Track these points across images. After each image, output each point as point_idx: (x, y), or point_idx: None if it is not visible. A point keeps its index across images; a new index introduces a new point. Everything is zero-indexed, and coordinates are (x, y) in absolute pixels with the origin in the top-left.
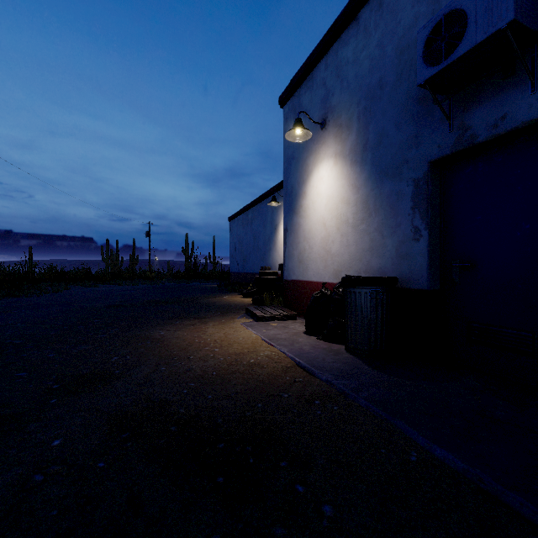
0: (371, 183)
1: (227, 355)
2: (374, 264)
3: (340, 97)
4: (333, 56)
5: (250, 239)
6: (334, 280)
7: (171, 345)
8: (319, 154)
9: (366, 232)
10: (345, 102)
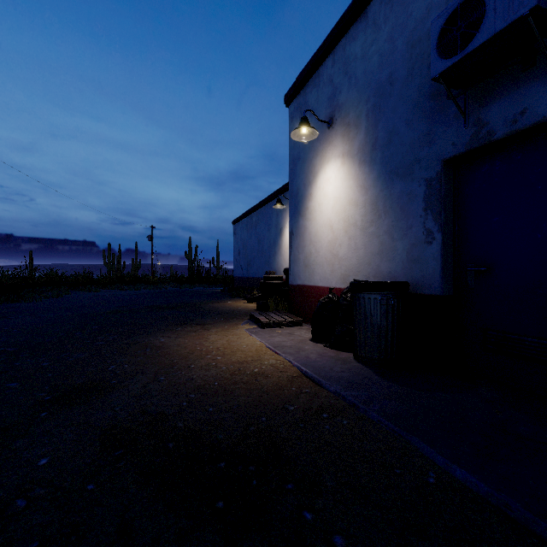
0: (380, 184)
1: (230, 363)
2: (384, 268)
3: (348, 94)
4: (340, 52)
5: (255, 242)
6: (342, 285)
7: (171, 353)
8: (326, 154)
9: (376, 235)
10: (353, 100)
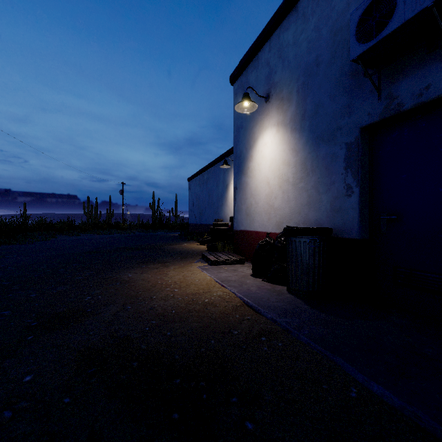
0: (308, 147)
1: (185, 295)
2: (311, 216)
3: (282, 74)
4: (275, 40)
5: (206, 196)
6: (277, 230)
7: (137, 286)
8: (264, 123)
9: (305, 189)
10: (286, 79)
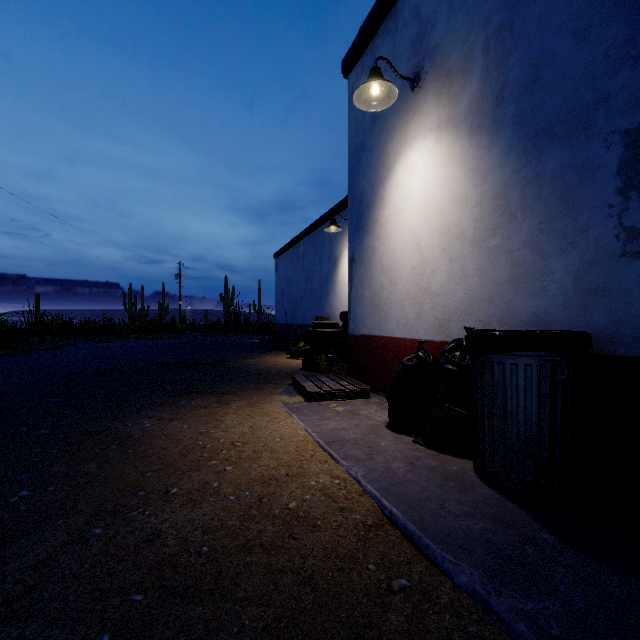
0: (513, 160)
1: (245, 484)
2: (521, 307)
3: (448, 24)
4: None
5: (302, 279)
6: (437, 336)
7: (149, 455)
8: (408, 131)
9: (504, 250)
10: (457, 31)
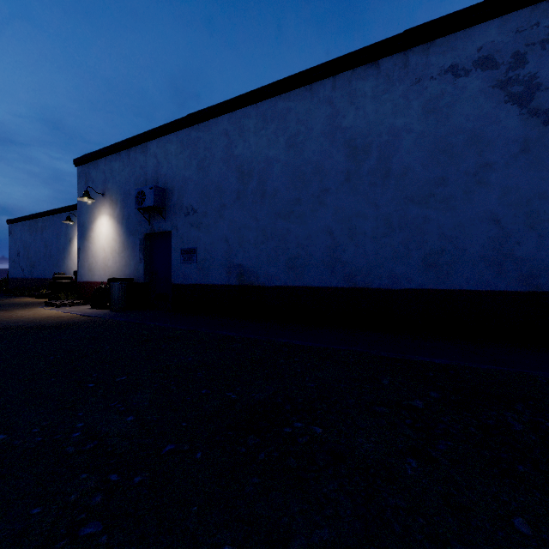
0: (126, 235)
1: (41, 317)
2: (127, 272)
3: (113, 186)
4: (109, 162)
5: (41, 246)
6: None
7: None
8: (102, 210)
9: (124, 257)
10: (115, 190)
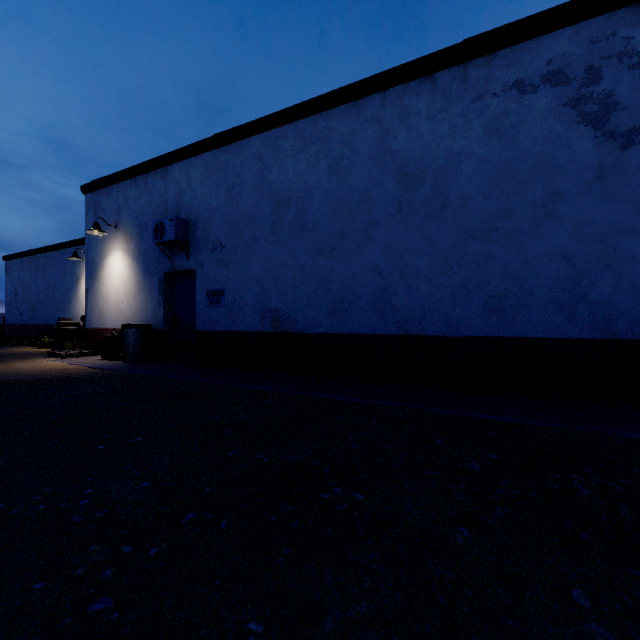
0: (142, 274)
1: (43, 369)
2: (144, 317)
3: (127, 217)
4: (123, 188)
5: (43, 287)
6: None
7: None
8: (114, 245)
9: (140, 300)
10: (129, 222)
